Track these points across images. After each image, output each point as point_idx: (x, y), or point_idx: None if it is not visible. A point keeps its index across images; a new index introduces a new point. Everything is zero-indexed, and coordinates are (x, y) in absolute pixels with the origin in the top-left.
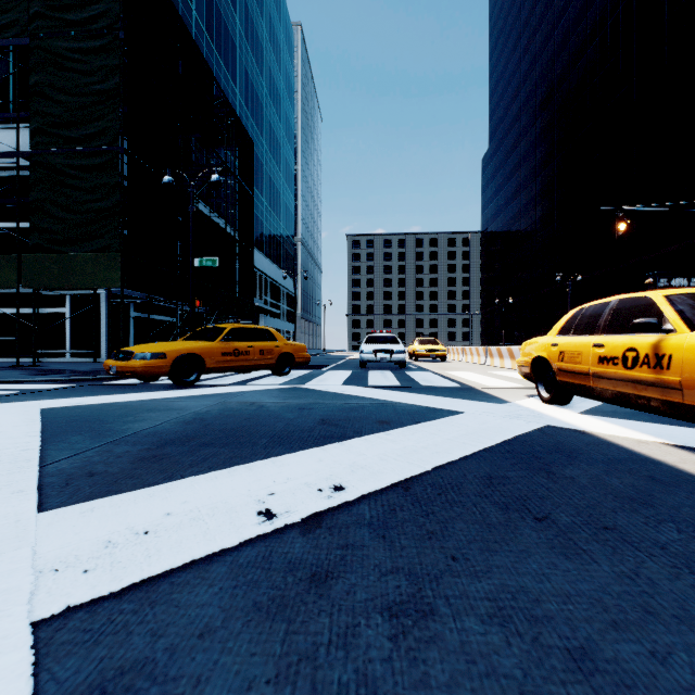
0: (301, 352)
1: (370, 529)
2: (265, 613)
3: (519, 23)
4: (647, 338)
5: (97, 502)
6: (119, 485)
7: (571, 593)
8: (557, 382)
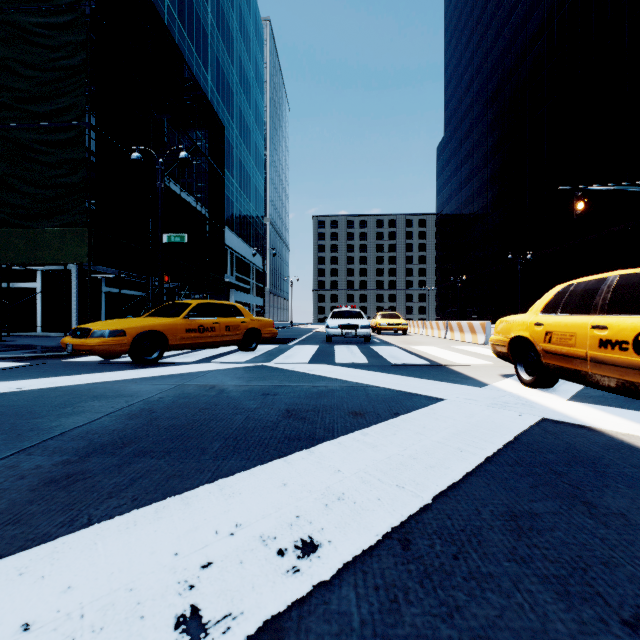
0: (268, 327)
1: None
2: None
3: (472, 21)
4: None
5: None
6: None
7: None
8: (542, 365)
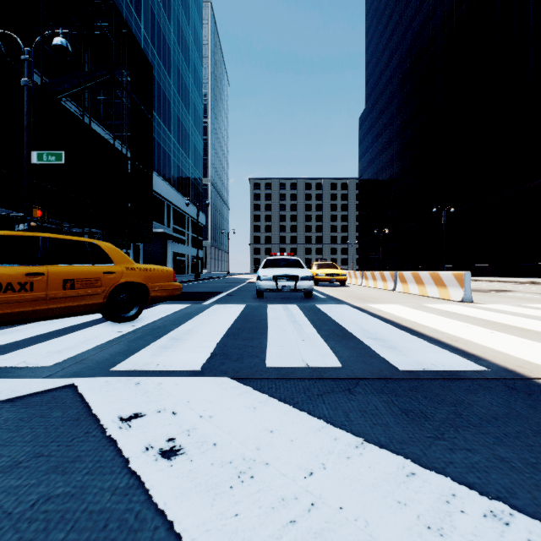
0: (162, 281)
1: None
2: None
3: (392, 2)
4: None
5: None
6: None
7: None
8: None
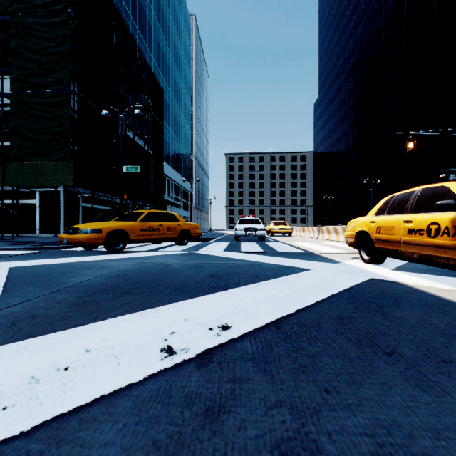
0: (195, 229)
1: (253, 363)
2: (163, 452)
3: (338, 14)
4: (446, 215)
5: (31, 340)
6: (54, 326)
7: (439, 427)
8: (375, 248)
